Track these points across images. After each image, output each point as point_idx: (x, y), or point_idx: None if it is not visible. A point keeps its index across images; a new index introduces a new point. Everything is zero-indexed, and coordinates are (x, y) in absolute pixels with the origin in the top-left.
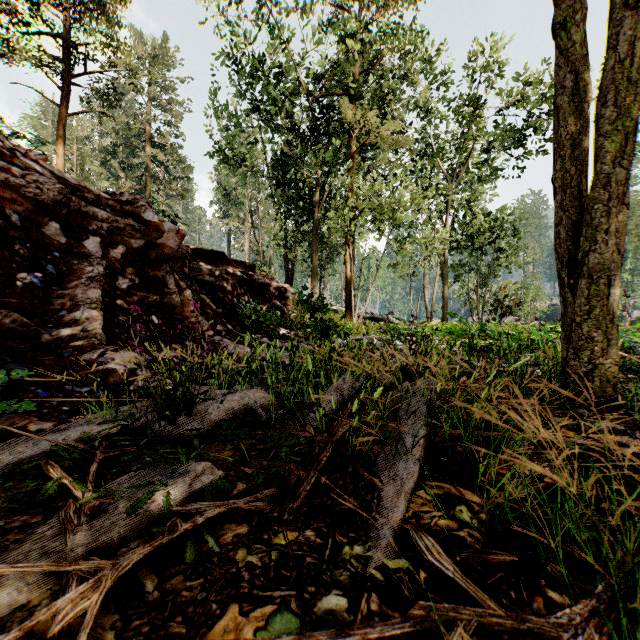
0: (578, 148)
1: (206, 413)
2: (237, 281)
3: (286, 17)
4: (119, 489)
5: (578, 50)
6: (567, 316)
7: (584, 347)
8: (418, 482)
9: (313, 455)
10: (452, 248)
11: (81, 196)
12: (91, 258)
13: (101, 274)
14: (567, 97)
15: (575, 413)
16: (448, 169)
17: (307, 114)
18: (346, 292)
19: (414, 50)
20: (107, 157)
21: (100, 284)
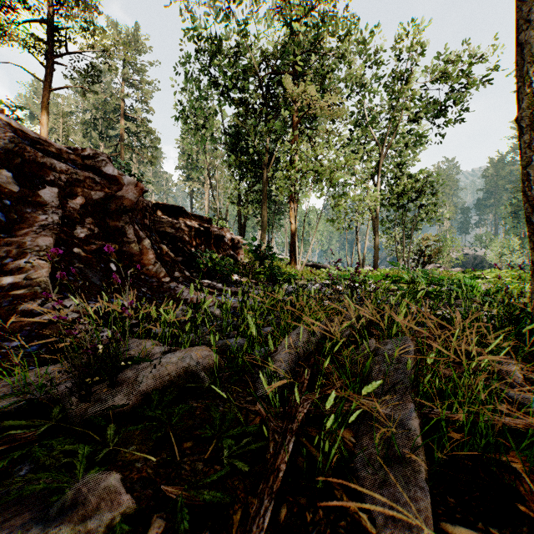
0: None
1: (135, 382)
2: (195, 233)
3: (239, 4)
4: None
5: None
6: None
7: None
8: (433, 526)
9: (266, 458)
10: (382, 205)
11: (41, 149)
12: (46, 207)
13: (56, 222)
14: (533, 31)
15: None
16: (378, 137)
17: (257, 89)
18: (291, 243)
19: (350, 33)
20: (88, 129)
21: (54, 232)
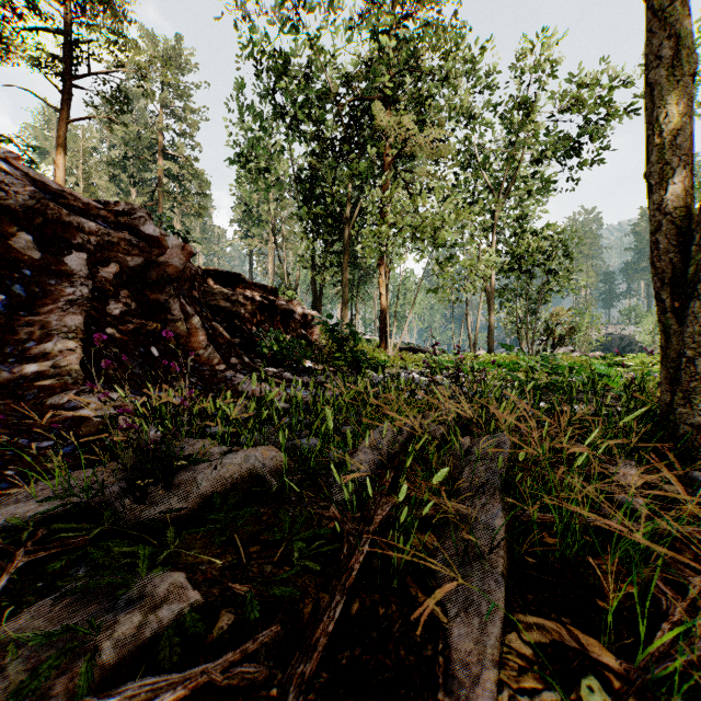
0: (682, 133)
1: (193, 484)
2: (257, 307)
3: (313, 11)
4: (22, 635)
5: (680, 9)
6: (670, 349)
7: (697, 390)
8: (505, 616)
9: (339, 559)
10: (499, 270)
11: (65, 204)
12: (73, 277)
13: (85, 297)
14: (666, 69)
15: (687, 477)
16: (494, 182)
17: (337, 120)
18: (380, 320)
19: (457, 48)
20: (116, 171)
21: (83, 309)
